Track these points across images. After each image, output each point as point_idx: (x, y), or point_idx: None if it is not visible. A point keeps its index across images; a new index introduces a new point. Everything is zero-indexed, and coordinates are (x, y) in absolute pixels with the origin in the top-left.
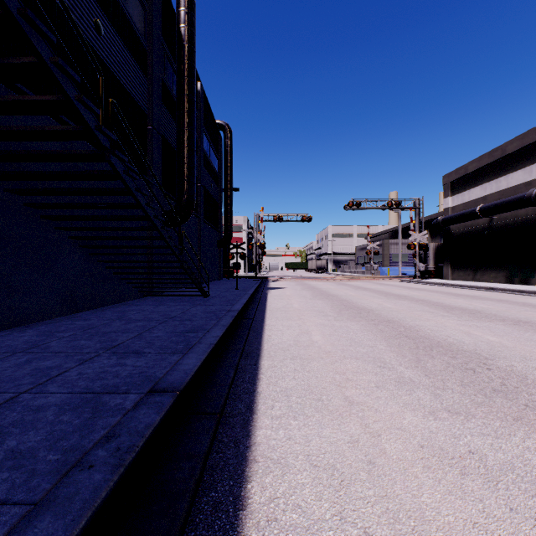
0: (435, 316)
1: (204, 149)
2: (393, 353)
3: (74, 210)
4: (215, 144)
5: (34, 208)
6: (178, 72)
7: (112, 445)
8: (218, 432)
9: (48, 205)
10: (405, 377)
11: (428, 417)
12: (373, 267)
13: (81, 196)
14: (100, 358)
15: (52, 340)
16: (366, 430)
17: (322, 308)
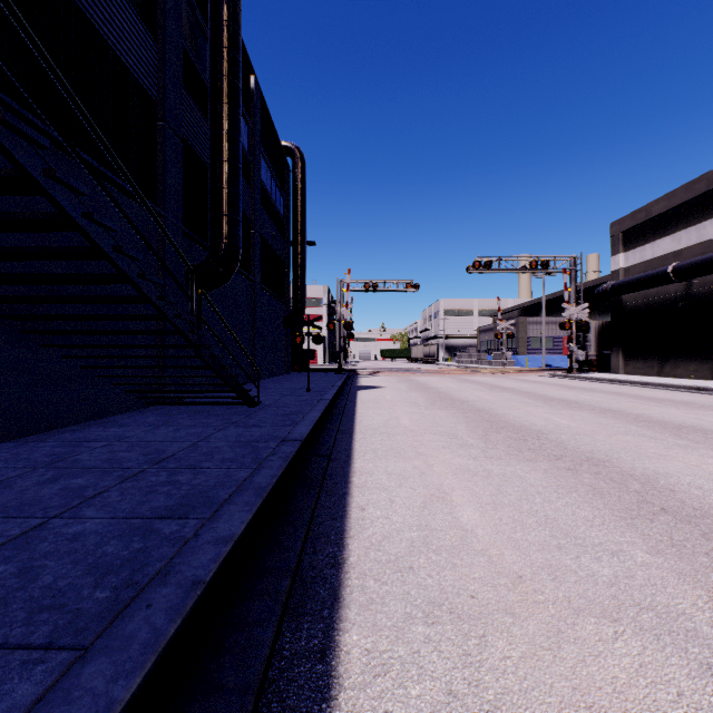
0: (668, 448)
1: (262, 180)
2: (688, 583)
3: None
4: (280, 176)
5: None
6: (212, 40)
7: None
8: None
9: None
10: None
11: None
12: (505, 356)
13: None
14: None
15: None
16: None
17: (453, 428)
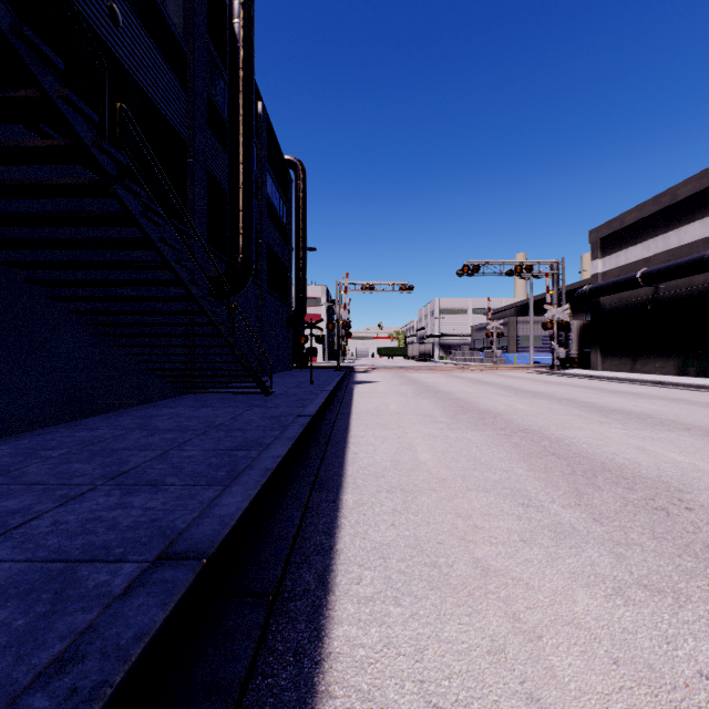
0: (589, 423)
1: (268, 194)
2: (539, 481)
3: (77, 273)
4: (283, 187)
5: (16, 268)
6: (231, 85)
7: (64, 683)
8: (268, 631)
9: (34, 264)
10: (564, 523)
11: (614, 599)
12: (495, 354)
13: (89, 253)
14: (94, 493)
15: (31, 462)
16: (516, 627)
17: (430, 411)
